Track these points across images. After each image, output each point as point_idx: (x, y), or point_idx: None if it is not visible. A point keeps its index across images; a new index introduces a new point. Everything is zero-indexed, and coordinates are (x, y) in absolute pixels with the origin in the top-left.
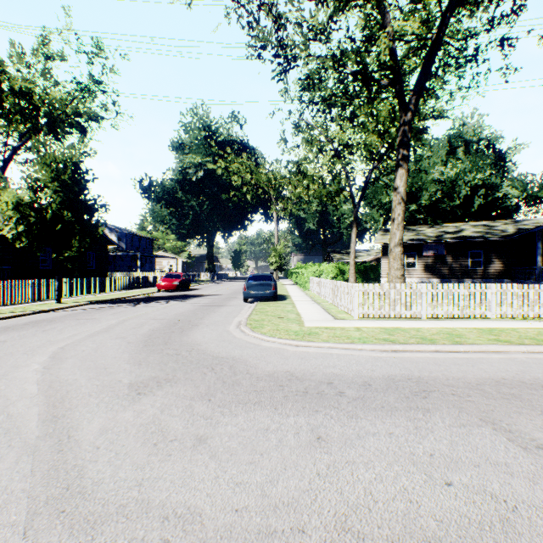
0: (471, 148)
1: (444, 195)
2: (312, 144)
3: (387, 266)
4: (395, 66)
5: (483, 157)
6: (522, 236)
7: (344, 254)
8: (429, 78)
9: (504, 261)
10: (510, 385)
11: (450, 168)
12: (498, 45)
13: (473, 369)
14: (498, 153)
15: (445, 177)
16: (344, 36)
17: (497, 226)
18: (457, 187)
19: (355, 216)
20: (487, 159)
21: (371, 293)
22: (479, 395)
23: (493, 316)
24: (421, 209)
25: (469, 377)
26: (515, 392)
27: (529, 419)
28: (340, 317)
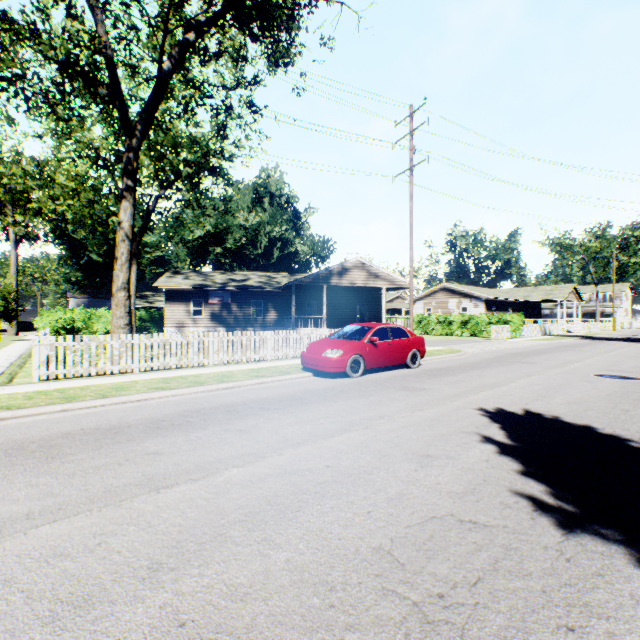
0: (276, 201)
1: (249, 242)
2: (62, 140)
3: (172, 314)
4: (114, 78)
5: (281, 212)
6: (289, 288)
7: (138, 298)
8: (187, 112)
9: (279, 311)
10: (74, 435)
11: (254, 216)
12: (247, 107)
13: (67, 425)
14: (296, 212)
15: (250, 224)
16: (33, 4)
17: (277, 278)
18: (260, 237)
19: (136, 251)
20: (288, 215)
21: (62, 347)
22: (5, 455)
23: (212, 363)
24: (227, 253)
25: (42, 435)
26: (63, 442)
27: (13, 470)
28: (9, 383)
